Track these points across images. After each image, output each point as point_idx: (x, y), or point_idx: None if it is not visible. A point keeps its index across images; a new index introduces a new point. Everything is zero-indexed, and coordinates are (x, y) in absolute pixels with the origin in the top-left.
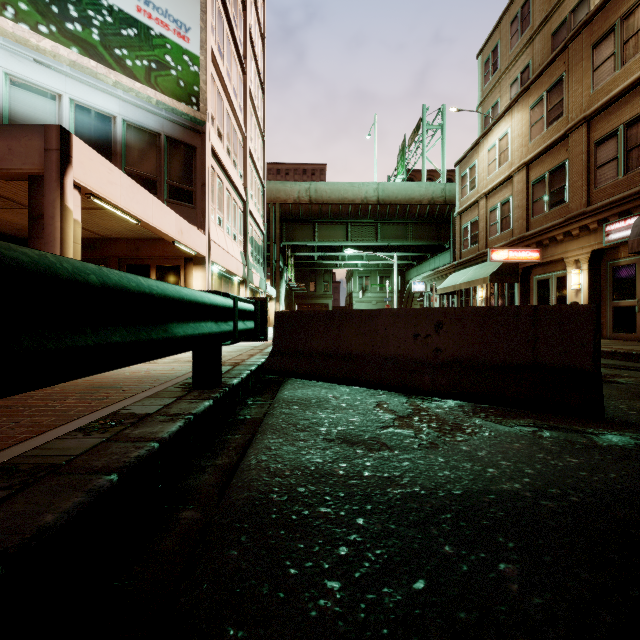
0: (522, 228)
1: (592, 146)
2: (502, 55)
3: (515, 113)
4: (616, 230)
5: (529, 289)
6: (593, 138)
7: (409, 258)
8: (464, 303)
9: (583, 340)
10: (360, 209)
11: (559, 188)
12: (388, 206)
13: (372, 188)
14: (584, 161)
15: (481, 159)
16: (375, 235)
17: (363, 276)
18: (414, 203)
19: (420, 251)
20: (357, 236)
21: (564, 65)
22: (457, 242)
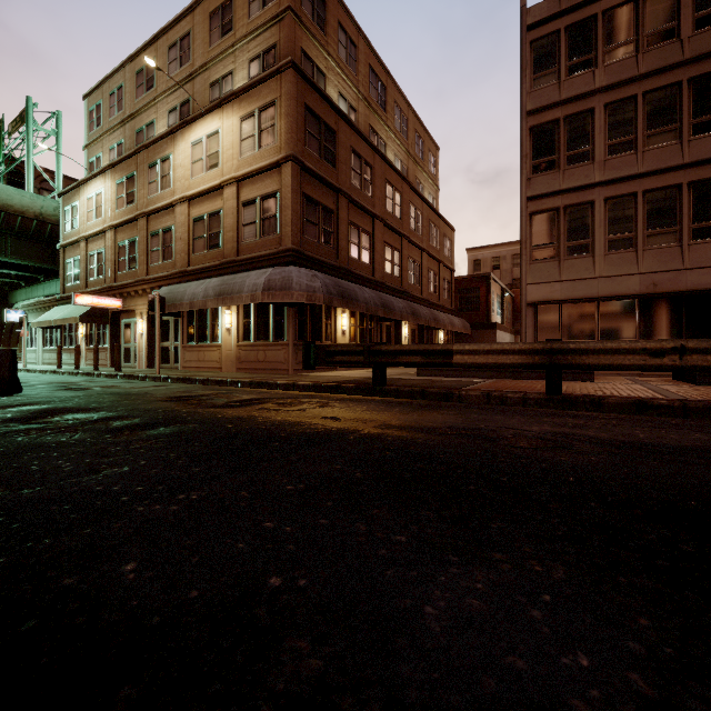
0: (112, 279)
1: (150, 235)
2: (104, 116)
3: (107, 179)
4: None
5: (119, 330)
6: (150, 229)
7: (13, 275)
8: (68, 338)
9: (5, 364)
10: None
11: (134, 256)
12: None
13: None
14: (145, 243)
15: (82, 203)
16: None
17: None
18: (13, 212)
19: (28, 270)
20: None
21: (136, 166)
22: (61, 275)
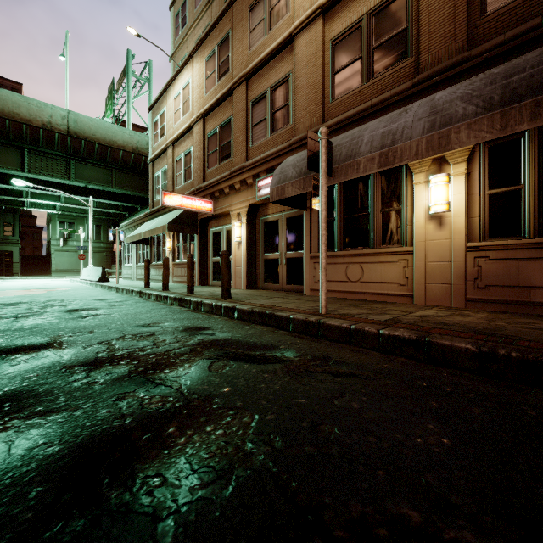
0: (200, 179)
1: (250, 105)
2: (189, 12)
3: (195, 63)
4: (265, 186)
5: (207, 241)
6: (250, 97)
7: (120, 208)
8: (156, 254)
9: None
10: (41, 134)
11: (227, 143)
12: (83, 141)
13: (60, 114)
14: (244, 118)
15: (169, 106)
16: (67, 172)
17: (66, 222)
18: (116, 147)
19: (130, 202)
20: (39, 168)
21: (230, 22)
22: (150, 190)
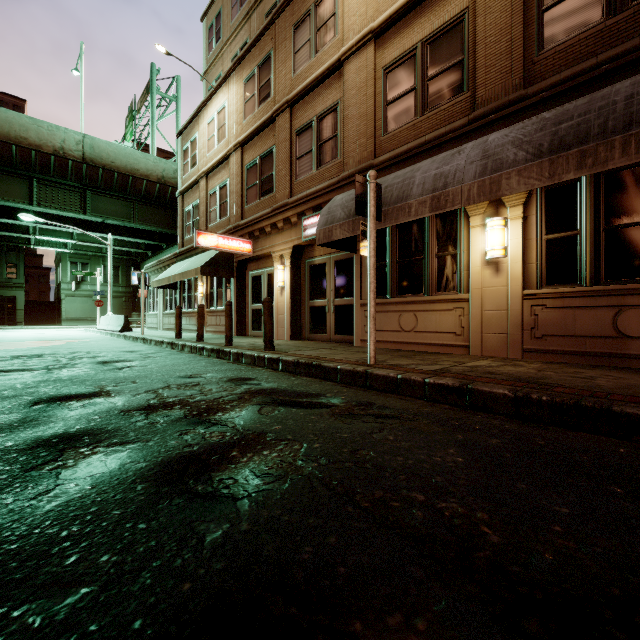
0: (238, 216)
1: (294, 135)
2: (224, 24)
3: (232, 85)
4: (311, 225)
5: (245, 286)
6: (295, 126)
7: (142, 246)
8: (187, 300)
9: None
10: (53, 162)
11: (268, 176)
12: (101, 170)
13: (74, 138)
14: (287, 149)
15: (202, 132)
16: (82, 205)
17: (78, 262)
18: (139, 176)
19: (153, 239)
20: (50, 200)
21: (272, 41)
22: (180, 227)
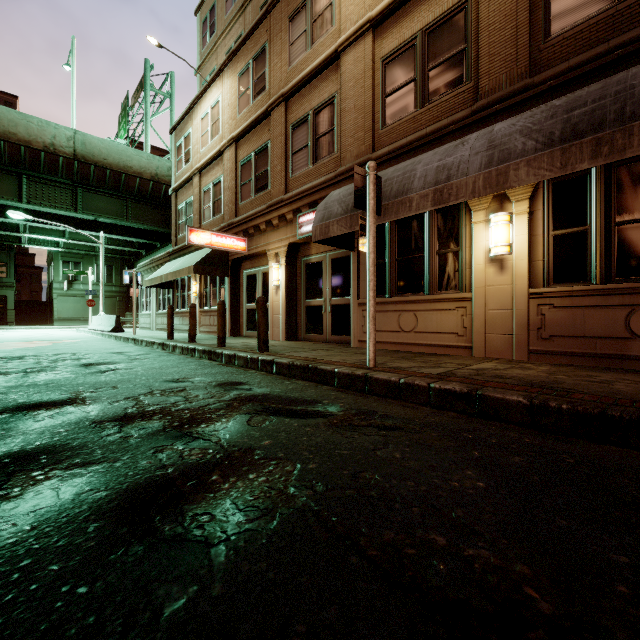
0: (232, 213)
1: (289, 129)
2: (219, 18)
3: (226, 79)
4: (307, 222)
5: (240, 285)
6: (290, 120)
7: (136, 245)
8: (180, 300)
9: None
10: (43, 158)
11: (263, 172)
12: (92, 167)
13: (65, 134)
14: (283, 144)
15: (195, 128)
16: (73, 203)
17: (71, 261)
18: (132, 173)
19: (147, 238)
20: (40, 198)
21: (267, 33)
22: (173, 225)
